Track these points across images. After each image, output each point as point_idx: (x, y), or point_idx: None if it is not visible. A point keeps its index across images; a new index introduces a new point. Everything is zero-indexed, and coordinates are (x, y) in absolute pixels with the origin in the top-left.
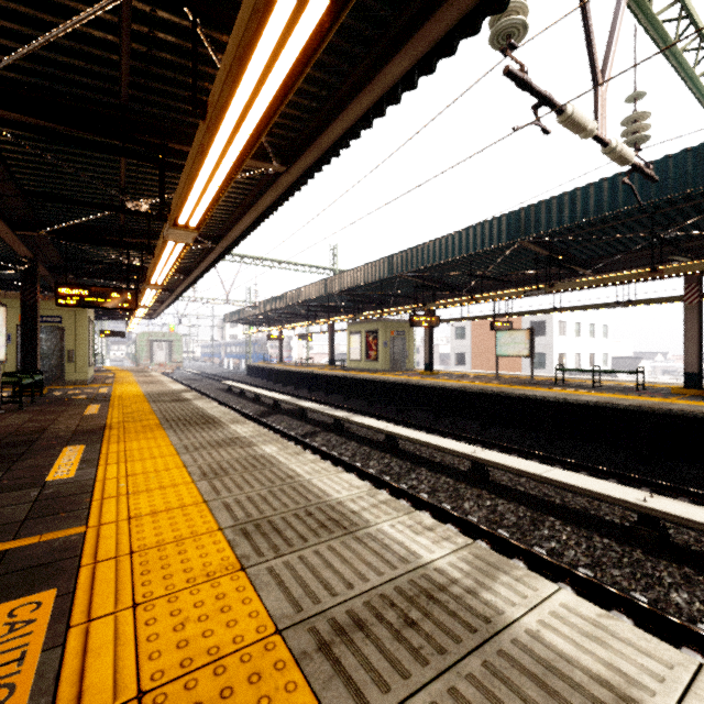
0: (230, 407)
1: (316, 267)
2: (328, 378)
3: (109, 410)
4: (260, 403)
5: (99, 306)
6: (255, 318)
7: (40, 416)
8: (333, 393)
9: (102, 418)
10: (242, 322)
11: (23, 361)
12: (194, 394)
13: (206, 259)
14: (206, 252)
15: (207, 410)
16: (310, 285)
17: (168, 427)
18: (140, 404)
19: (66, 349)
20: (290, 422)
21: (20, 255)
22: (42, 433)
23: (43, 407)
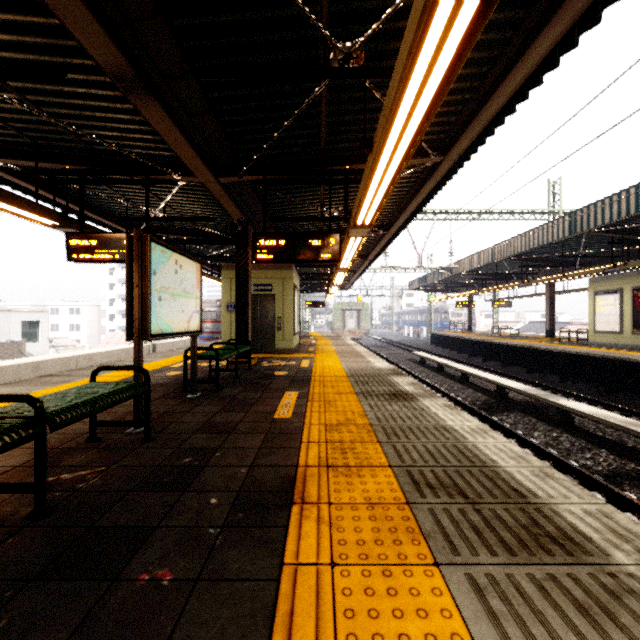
0: (433, 388)
1: (527, 213)
2: (567, 357)
3: (306, 411)
4: (470, 385)
5: (297, 259)
6: (442, 283)
7: (224, 412)
8: (574, 378)
9: (295, 438)
10: (426, 289)
11: (237, 329)
12: (410, 381)
13: (418, 192)
14: (416, 186)
15: (475, 444)
16: (538, 228)
17: (440, 539)
18: (346, 398)
19: (275, 317)
20: (553, 435)
21: (234, 219)
22: (185, 489)
23: (239, 389)
